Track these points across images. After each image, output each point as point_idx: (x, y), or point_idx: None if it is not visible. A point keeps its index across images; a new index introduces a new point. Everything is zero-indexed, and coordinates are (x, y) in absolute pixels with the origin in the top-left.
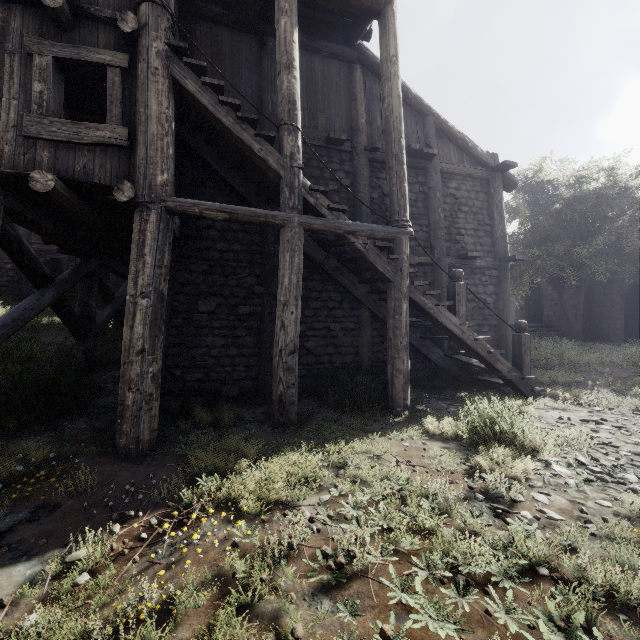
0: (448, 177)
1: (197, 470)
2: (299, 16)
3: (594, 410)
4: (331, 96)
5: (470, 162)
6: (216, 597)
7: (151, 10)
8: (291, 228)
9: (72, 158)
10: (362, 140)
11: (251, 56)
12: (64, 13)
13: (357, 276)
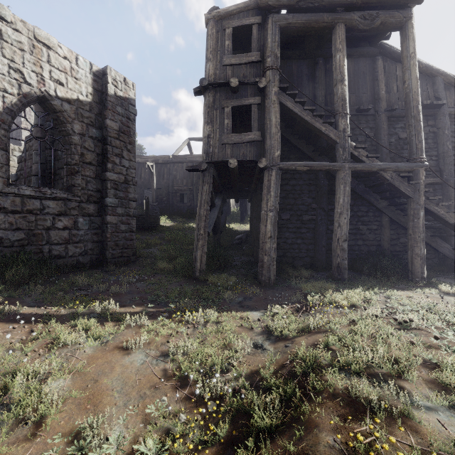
0: None
1: (307, 292)
2: None
3: None
4: (359, 82)
5: None
6: (349, 324)
7: (271, 73)
8: (344, 171)
9: (238, 150)
10: (382, 105)
11: (308, 72)
12: (237, 87)
13: (379, 195)
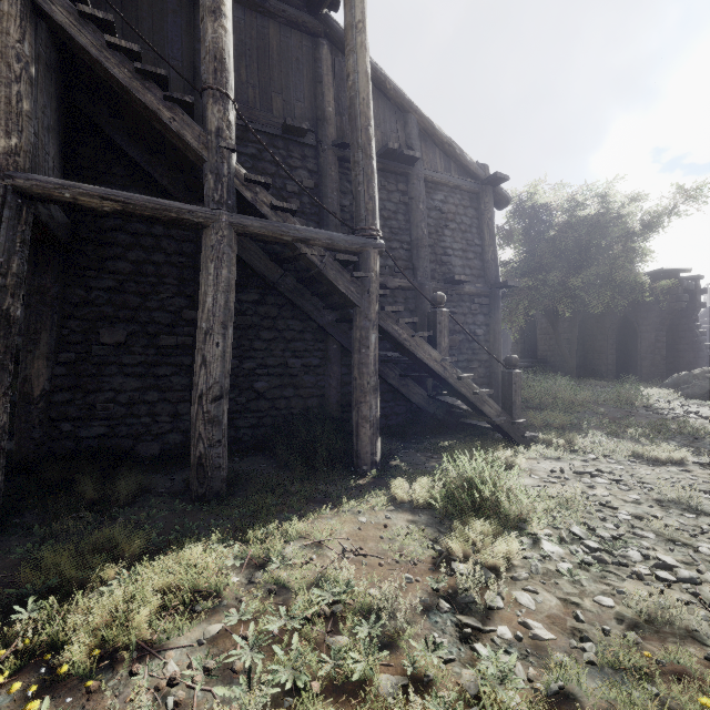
0: (433, 187)
1: (29, 588)
2: None
3: (589, 458)
4: (290, 74)
5: (458, 172)
6: None
7: None
8: (217, 229)
9: None
10: (329, 133)
11: (180, 8)
12: None
13: (323, 300)
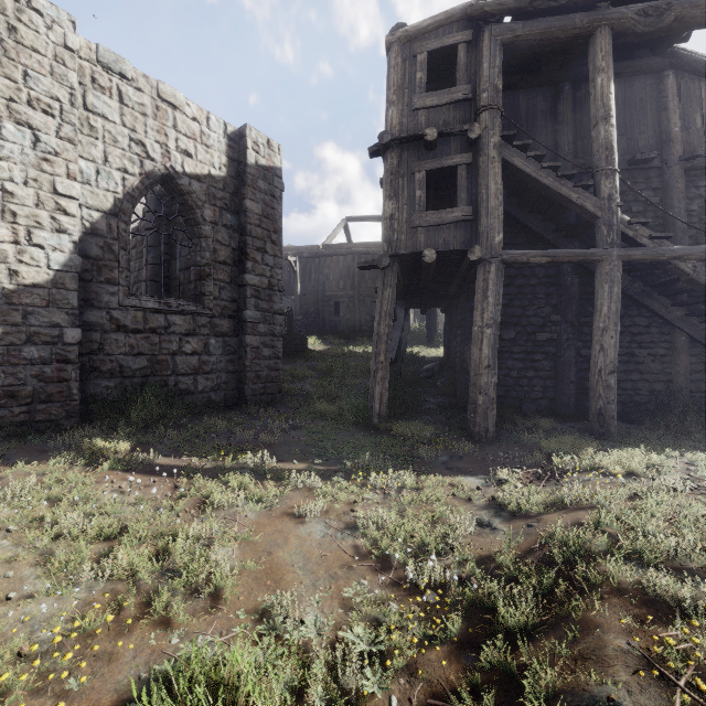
0: None
1: (550, 451)
2: None
3: None
4: (634, 115)
5: None
6: (629, 500)
7: (489, 115)
8: (609, 262)
9: (437, 235)
10: (675, 151)
11: (546, 106)
12: (435, 141)
13: (669, 298)
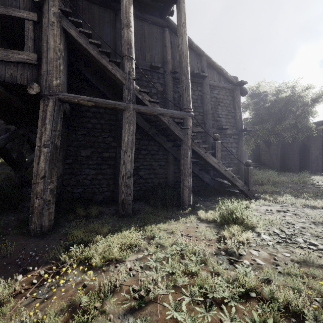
0: (213, 88)
1: (72, 242)
2: (135, 1)
3: (283, 205)
4: (153, 44)
5: (224, 81)
6: (67, 319)
7: None
8: (129, 111)
9: (4, 69)
10: (169, 67)
11: (110, 21)
12: None
13: (166, 138)
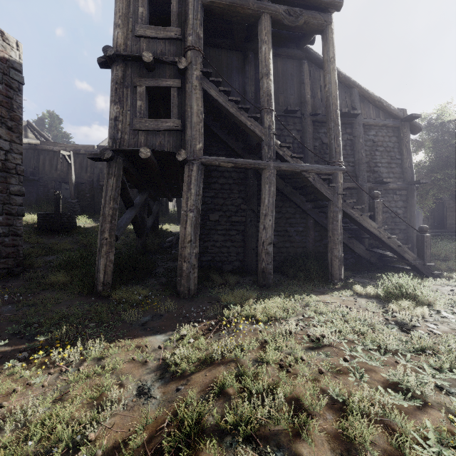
0: (368, 128)
1: (226, 303)
2: None
3: None
4: (287, 83)
5: (385, 116)
6: (260, 347)
7: (193, 54)
8: (269, 170)
9: (154, 139)
10: (308, 109)
11: (238, 64)
12: (152, 63)
13: (305, 197)
